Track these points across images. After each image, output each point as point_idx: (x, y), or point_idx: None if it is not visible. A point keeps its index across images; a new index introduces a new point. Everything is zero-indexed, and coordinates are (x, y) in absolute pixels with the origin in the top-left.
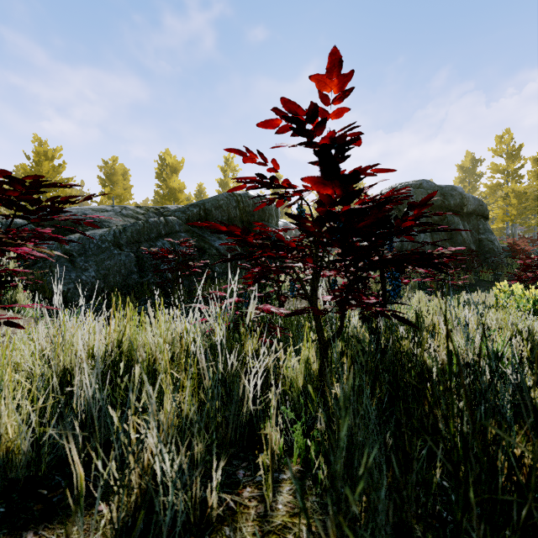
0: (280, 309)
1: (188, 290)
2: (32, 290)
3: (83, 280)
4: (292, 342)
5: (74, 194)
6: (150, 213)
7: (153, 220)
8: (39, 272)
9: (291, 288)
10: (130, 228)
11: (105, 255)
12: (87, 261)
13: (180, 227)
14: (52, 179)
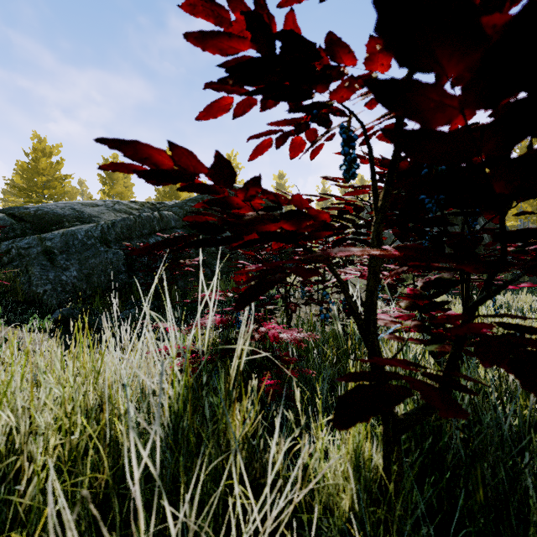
0: (295, 336)
1: (183, 291)
2: (1, 292)
3: (63, 280)
4: (320, 404)
5: (75, 193)
6: (145, 208)
7: (146, 215)
8: (11, 272)
9: (303, 293)
10: (120, 223)
11: (90, 253)
12: (68, 260)
13: (176, 223)
14: (51, 177)
